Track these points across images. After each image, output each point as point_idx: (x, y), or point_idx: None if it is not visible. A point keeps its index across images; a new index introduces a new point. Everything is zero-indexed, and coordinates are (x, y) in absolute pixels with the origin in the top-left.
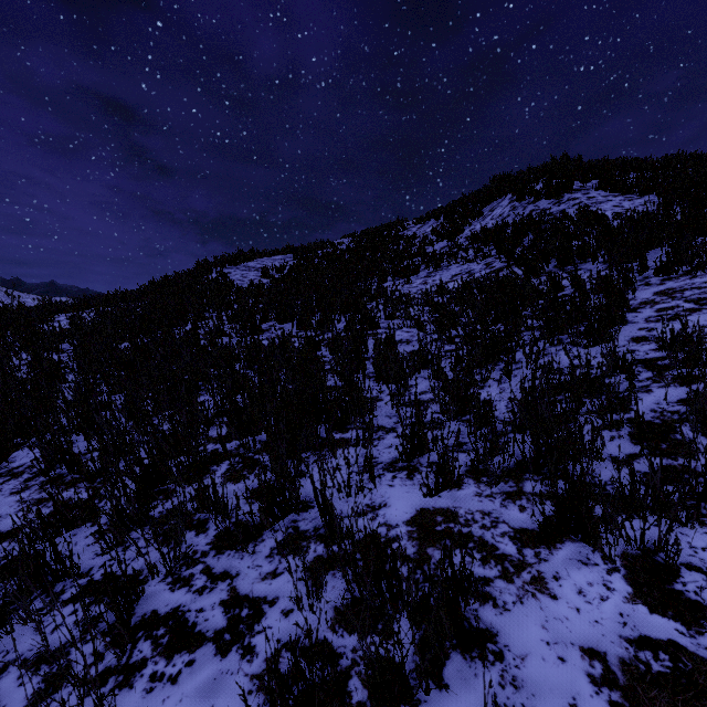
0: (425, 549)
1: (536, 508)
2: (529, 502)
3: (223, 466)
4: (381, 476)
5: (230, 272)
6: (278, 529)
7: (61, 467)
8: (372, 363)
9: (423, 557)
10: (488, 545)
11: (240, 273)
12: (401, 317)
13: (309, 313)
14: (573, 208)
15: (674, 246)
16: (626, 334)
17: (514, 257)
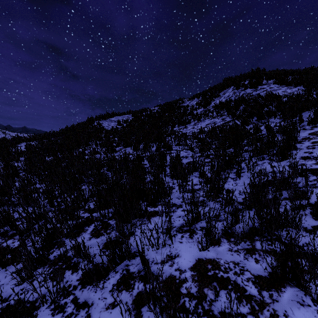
0: (203, 289)
1: (265, 261)
2: (260, 256)
3: (91, 227)
4: (175, 236)
5: (102, 122)
6: (118, 271)
7: (7, 226)
8: (169, 169)
9: (202, 295)
10: (240, 287)
11: (107, 123)
12: (183, 145)
13: (139, 142)
14: (263, 92)
15: (317, 110)
16: (298, 155)
17: (235, 116)
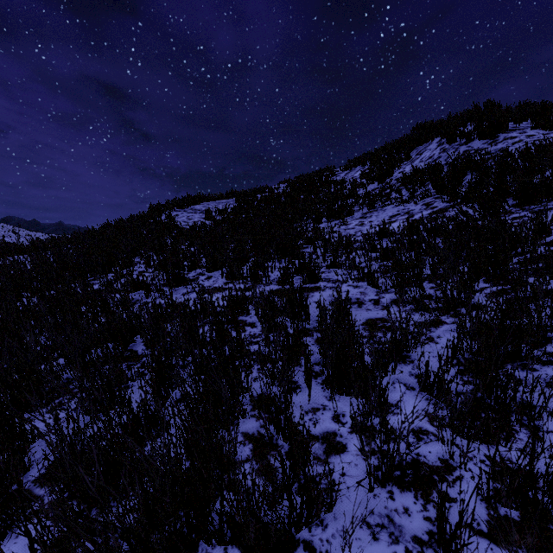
0: None
1: None
2: None
3: None
4: None
5: (177, 214)
6: None
7: None
8: (319, 349)
9: None
10: None
11: (186, 215)
12: (346, 267)
13: (240, 261)
14: (514, 146)
15: None
16: None
17: (458, 197)
